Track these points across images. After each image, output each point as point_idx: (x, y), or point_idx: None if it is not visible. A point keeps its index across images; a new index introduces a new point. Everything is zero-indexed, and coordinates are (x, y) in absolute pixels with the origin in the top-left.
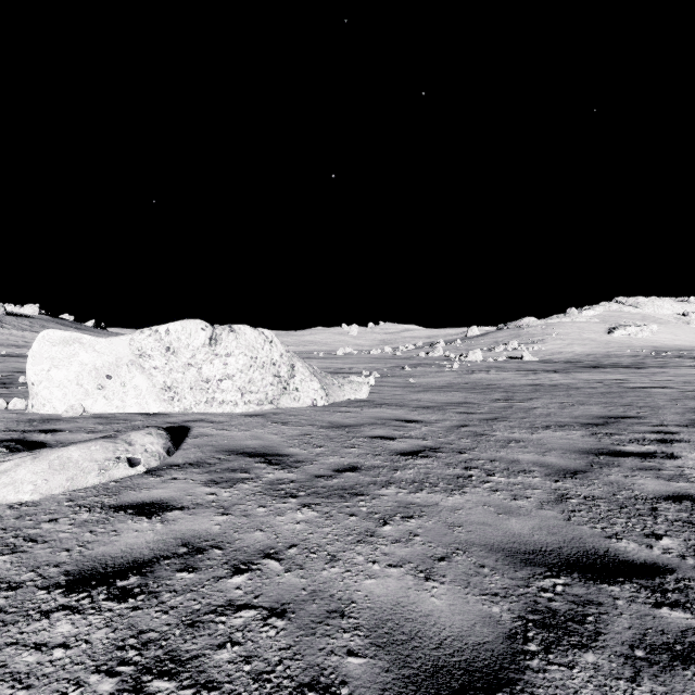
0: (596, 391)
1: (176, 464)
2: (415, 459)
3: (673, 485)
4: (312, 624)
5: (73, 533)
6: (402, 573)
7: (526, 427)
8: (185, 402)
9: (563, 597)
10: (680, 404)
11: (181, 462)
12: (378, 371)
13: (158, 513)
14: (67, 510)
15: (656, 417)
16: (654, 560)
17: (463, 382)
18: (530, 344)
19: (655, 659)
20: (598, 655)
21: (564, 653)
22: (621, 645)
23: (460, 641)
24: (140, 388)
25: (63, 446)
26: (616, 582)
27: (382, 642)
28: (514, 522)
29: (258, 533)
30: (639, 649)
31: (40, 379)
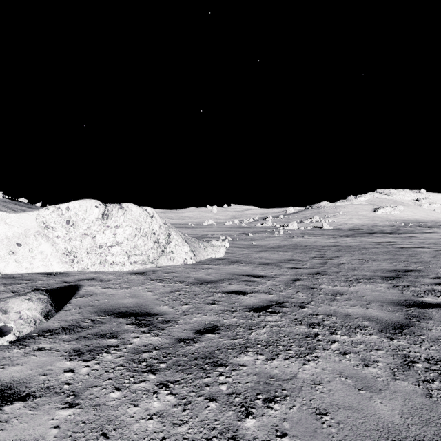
0: (379, 250)
1: (50, 329)
2: (265, 316)
3: None
4: None
5: None
6: None
7: (342, 280)
8: (82, 263)
9: None
10: (440, 260)
11: (56, 326)
12: (231, 236)
13: None
14: None
15: (430, 271)
16: None
17: (288, 244)
18: (326, 218)
19: None
20: None
21: None
22: None
23: None
24: (45, 253)
25: None
26: None
27: None
28: (379, 404)
29: None
30: None
31: None
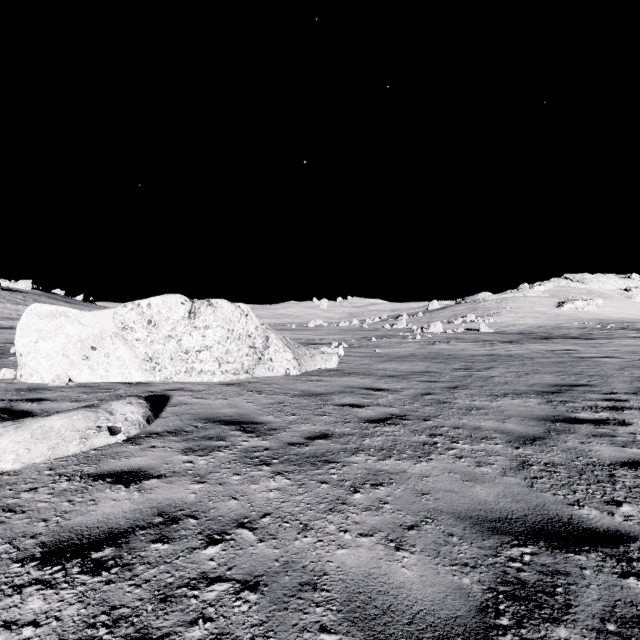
0: (549, 361)
1: (155, 432)
2: (383, 427)
3: (628, 452)
4: (284, 598)
5: (51, 503)
6: (373, 543)
7: (485, 395)
8: (165, 372)
9: (531, 567)
10: (627, 373)
11: (160, 430)
12: (346, 342)
13: (135, 481)
14: (47, 479)
15: (606, 385)
16: (616, 528)
17: (425, 352)
18: (486, 317)
19: (627, 634)
20: (571, 629)
21: (536, 627)
22: (592, 618)
23: (433, 615)
24: (123, 358)
25: (46, 416)
26: (581, 551)
27: (355, 617)
28: (479, 490)
29: (233, 502)
30: (610, 623)
31: (28, 350)
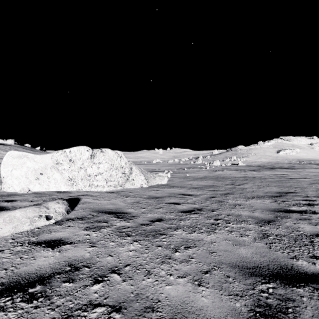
0: (274, 180)
1: (71, 218)
2: (190, 215)
3: (318, 228)
4: (135, 317)
5: (10, 259)
6: (185, 282)
7: (243, 197)
8: (78, 186)
9: (273, 296)
10: (314, 186)
11: (74, 217)
12: (172, 170)
13: (58, 246)
14: (10, 245)
15: (304, 192)
16: (317, 272)
17: (211, 176)
18: (241, 158)
19: None
20: None
21: None
22: None
23: None
24: (57, 179)
25: (12, 210)
26: (300, 286)
27: None
28: (242, 250)
29: (109, 258)
30: None
31: (7, 175)
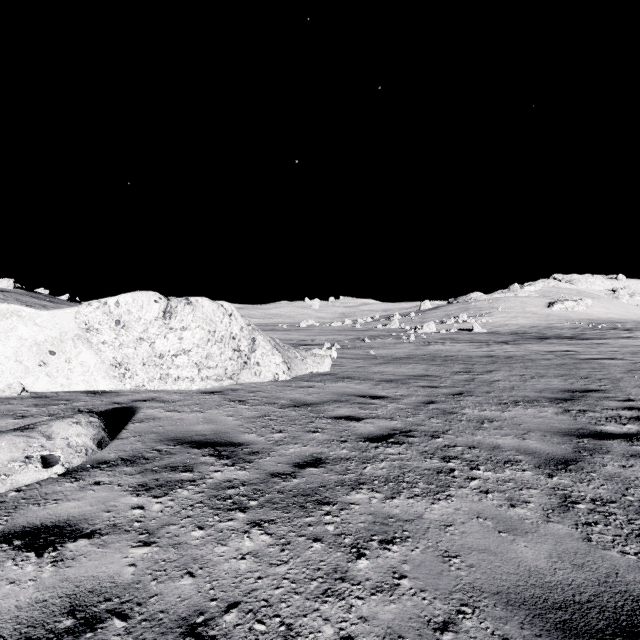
0: (551, 363)
1: (106, 460)
2: (386, 447)
3: None
4: None
5: None
6: None
7: (494, 403)
8: (137, 379)
9: None
10: (637, 376)
11: (113, 457)
12: (339, 343)
13: (55, 544)
14: None
15: (620, 391)
16: None
17: (421, 354)
18: (478, 317)
19: None
20: None
21: None
22: None
23: None
24: (87, 364)
25: None
26: None
27: None
28: (523, 547)
29: (186, 581)
30: None
31: None
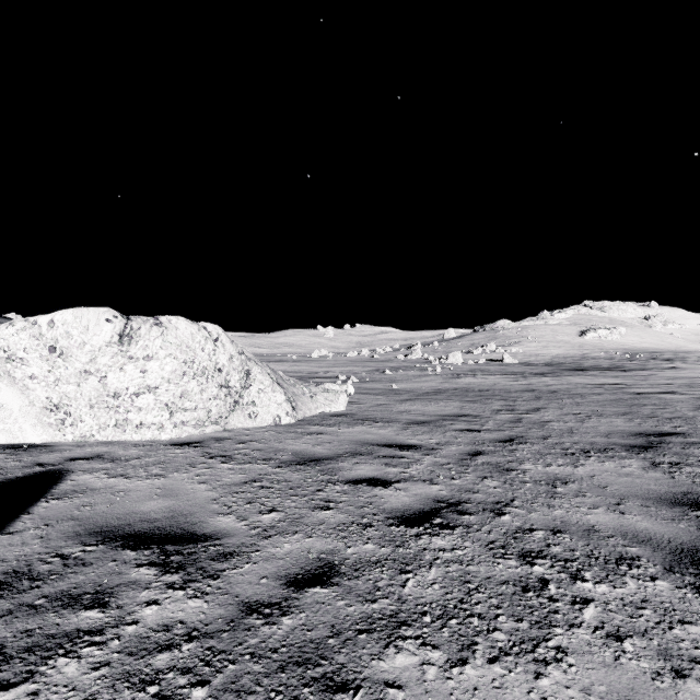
0: (604, 398)
1: None
2: (431, 536)
3: None
4: None
5: None
6: None
7: (559, 453)
8: (82, 426)
9: None
10: None
11: None
12: (356, 376)
13: None
14: None
15: None
16: None
17: (451, 388)
18: (507, 347)
19: None
20: None
21: None
22: None
23: None
24: (9, 407)
25: None
26: None
27: None
28: None
29: None
30: None
31: None
